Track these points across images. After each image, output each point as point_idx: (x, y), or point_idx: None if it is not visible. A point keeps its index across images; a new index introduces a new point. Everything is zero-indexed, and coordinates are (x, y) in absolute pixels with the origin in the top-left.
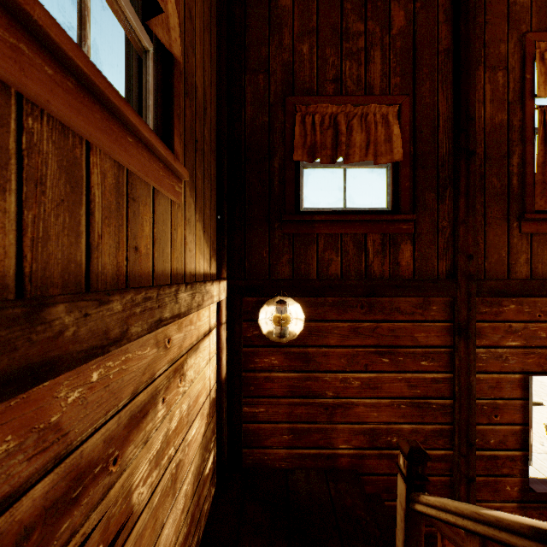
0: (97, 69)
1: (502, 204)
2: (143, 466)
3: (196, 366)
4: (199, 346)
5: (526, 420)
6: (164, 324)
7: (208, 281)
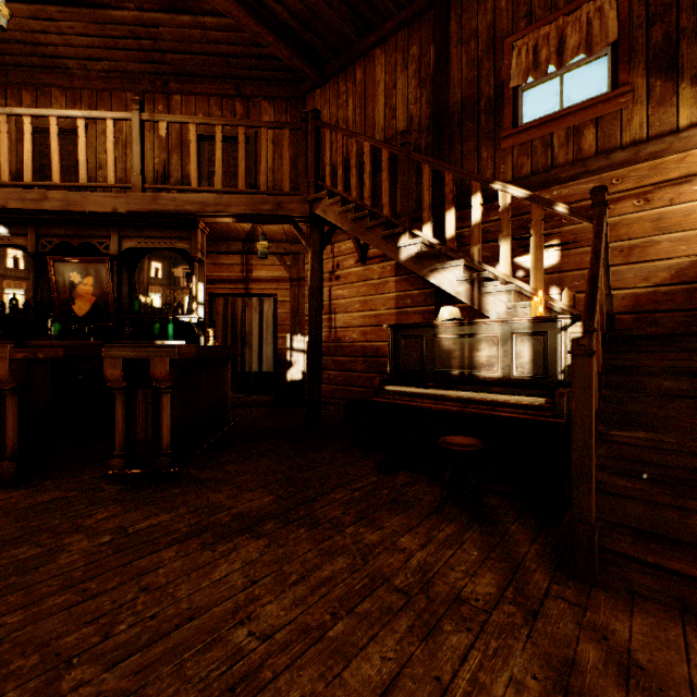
0: (545, 118)
1: None
2: (586, 230)
3: (679, 195)
4: (692, 181)
5: None
6: (590, 173)
7: (691, 128)
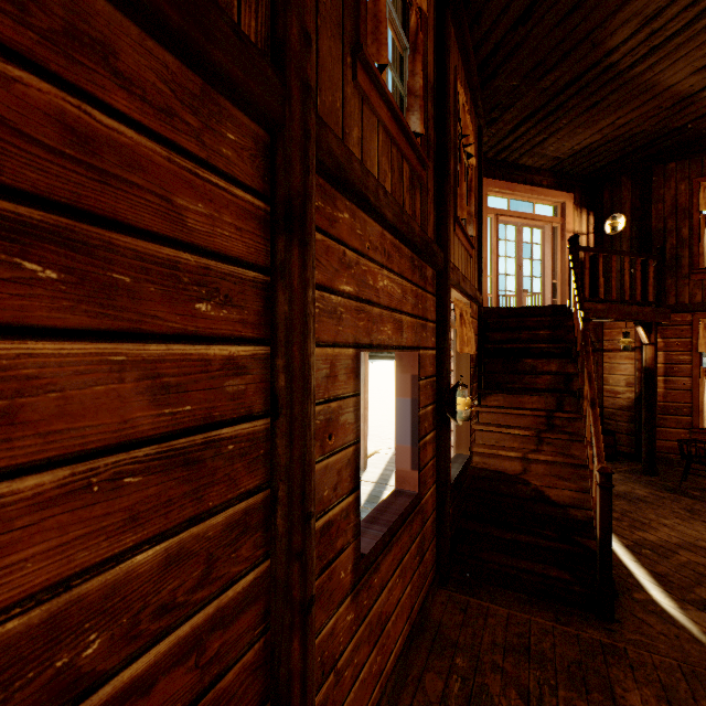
0: None
1: (338, 1)
2: None
3: None
4: None
5: (359, 433)
6: None
7: None
